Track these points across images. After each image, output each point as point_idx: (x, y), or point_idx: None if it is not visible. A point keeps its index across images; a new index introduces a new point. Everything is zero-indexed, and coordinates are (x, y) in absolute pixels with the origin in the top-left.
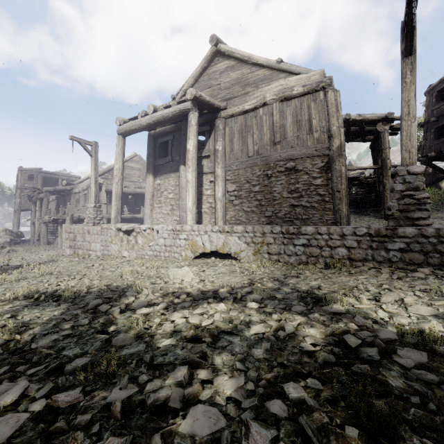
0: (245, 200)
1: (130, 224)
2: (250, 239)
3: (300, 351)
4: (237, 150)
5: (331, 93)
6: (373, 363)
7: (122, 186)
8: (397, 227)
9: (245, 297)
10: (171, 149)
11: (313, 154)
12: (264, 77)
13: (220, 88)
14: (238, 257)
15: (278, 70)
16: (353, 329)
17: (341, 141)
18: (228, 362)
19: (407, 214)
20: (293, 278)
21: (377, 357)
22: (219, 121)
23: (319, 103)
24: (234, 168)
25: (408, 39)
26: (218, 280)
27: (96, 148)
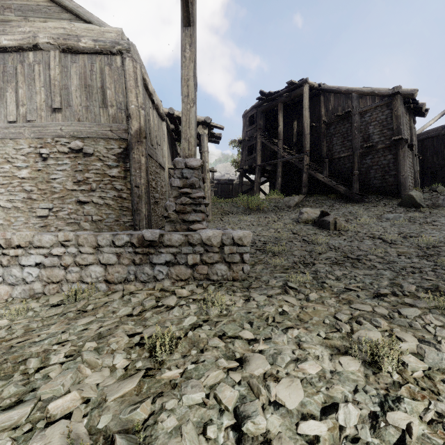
0: (2, 190)
1: None
2: None
3: None
4: None
5: (130, 61)
6: None
7: None
8: (163, 234)
9: None
10: None
11: (108, 135)
12: (37, 7)
13: None
14: None
15: (59, 5)
16: None
17: (141, 125)
18: None
19: (184, 215)
20: None
21: None
22: None
23: (115, 70)
24: None
25: (184, 0)
26: None
27: None
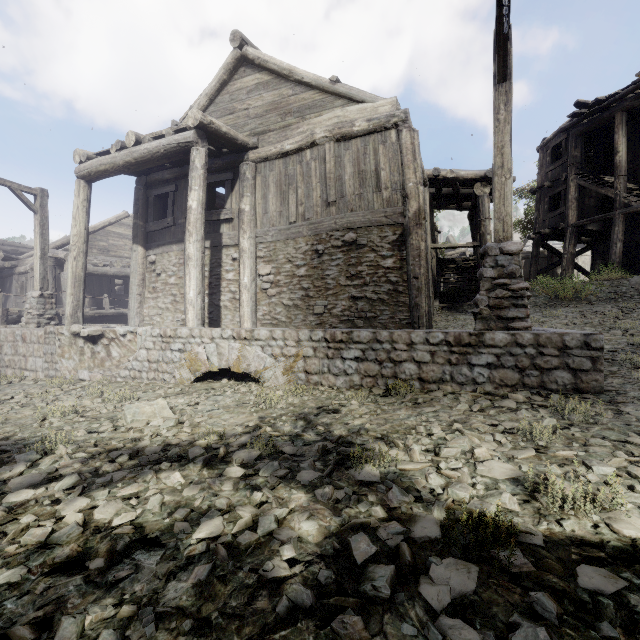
0: (285, 289)
1: (110, 325)
2: (278, 350)
3: (260, 580)
4: (274, 211)
5: (407, 133)
6: (379, 603)
7: (85, 263)
8: (483, 332)
9: (232, 456)
10: (173, 206)
11: (382, 222)
12: (313, 103)
13: (249, 115)
14: (261, 379)
15: (333, 94)
16: (377, 518)
17: (420, 205)
18: (96, 627)
19: (500, 311)
20: (329, 414)
21: (386, 591)
22: (246, 166)
23: (390, 146)
24: (268, 240)
25: (501, 56)
26: (208, 421)
27: (44, 200)
